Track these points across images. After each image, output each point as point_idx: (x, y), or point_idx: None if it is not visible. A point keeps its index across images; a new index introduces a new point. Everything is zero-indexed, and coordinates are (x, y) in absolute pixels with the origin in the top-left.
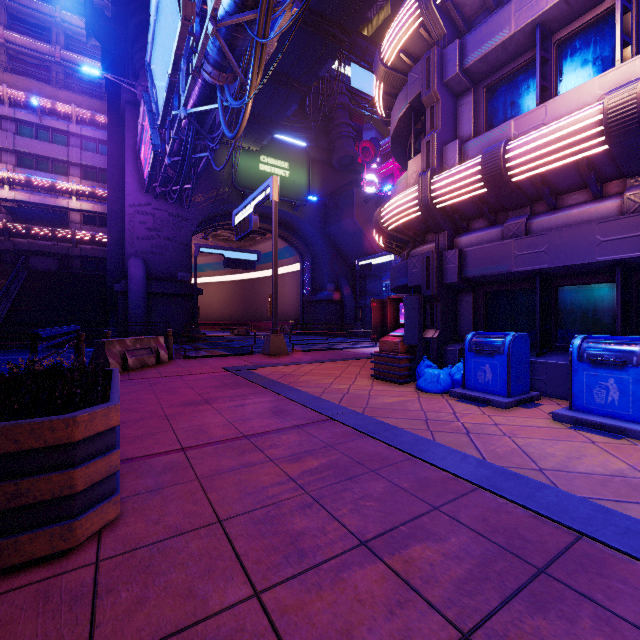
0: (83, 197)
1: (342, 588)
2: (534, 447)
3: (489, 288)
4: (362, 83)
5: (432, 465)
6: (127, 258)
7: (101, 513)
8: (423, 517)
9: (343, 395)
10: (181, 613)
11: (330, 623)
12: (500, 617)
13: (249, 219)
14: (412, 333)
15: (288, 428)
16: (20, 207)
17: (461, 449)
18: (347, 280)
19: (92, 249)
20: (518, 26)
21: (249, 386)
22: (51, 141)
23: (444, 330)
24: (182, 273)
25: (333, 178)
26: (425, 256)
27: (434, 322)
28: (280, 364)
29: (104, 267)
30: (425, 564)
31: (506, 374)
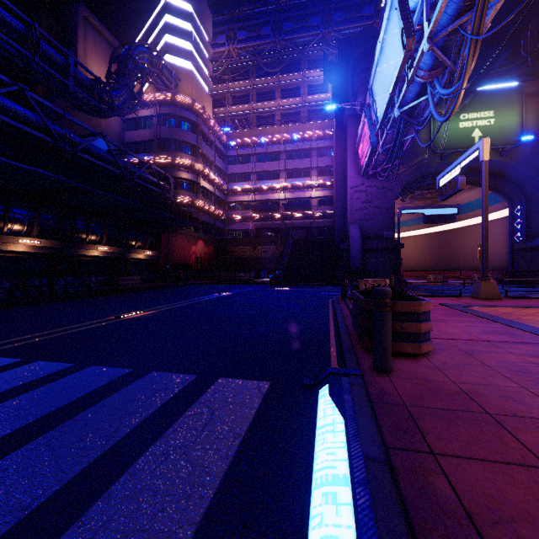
0: (318, 188)
1: None
2: None
3: None
4: None
5: None
6: (348, 225)
7: (427, 346)
8: None
9: None
10: (484, 381)
11: None
12: None
13: (455, 181)
14: None
15: (521, 342)
16: (289, 202)
17: None
18: None
19: (323, 221)
20: None
21: (471, 317)
22: (302, 157)
23: None
24: (387, 232)
25: None
26: None
27: None
28: (495, 306)
29: (330, 233)
30: None
31: None
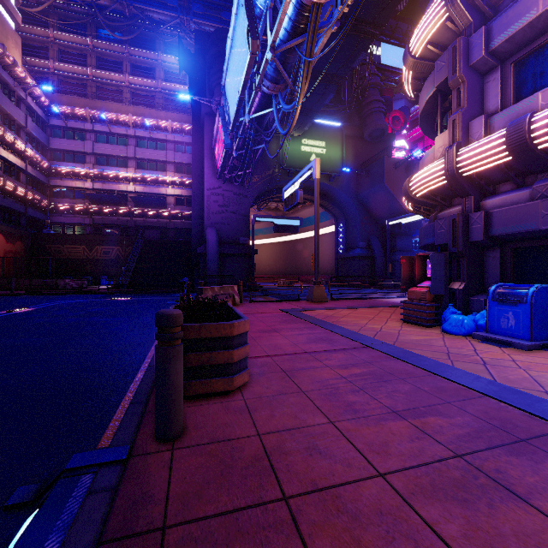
0: (175, 185)
1: (381, 427)
2: (546, 378)
3: (517, 244)
4: (392, 59)
5: (449, 380)
6: (205, 228)
7: (242, 377)
8: (438, 405)
9: (376, 332)
10: (294, 423)
11: (375, 438)
12: (484, 453)
13: (296, 194)
14: (438, 284)
15: (336, 350)
16: (139, 196)
17: (476, 373)
18: (377, 238)
19: (181, 222)
20: (546, 6)
21: (302, 322)
22: (156, 148)
23: (470, 282)
24: (243, 238)
25: (364, 150)
26: (451, 218)
27: (460, 275)
28: (322, 308)
29: (188, 235)
30: (436, 426)
31: (529, 321)
